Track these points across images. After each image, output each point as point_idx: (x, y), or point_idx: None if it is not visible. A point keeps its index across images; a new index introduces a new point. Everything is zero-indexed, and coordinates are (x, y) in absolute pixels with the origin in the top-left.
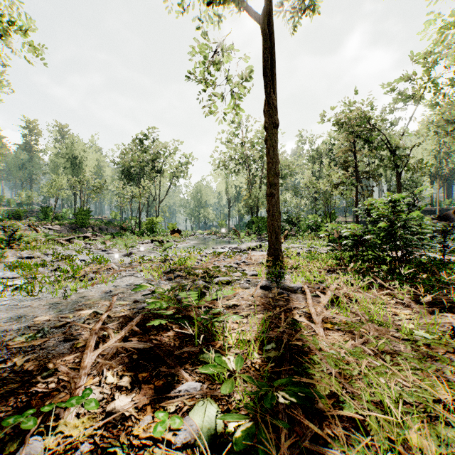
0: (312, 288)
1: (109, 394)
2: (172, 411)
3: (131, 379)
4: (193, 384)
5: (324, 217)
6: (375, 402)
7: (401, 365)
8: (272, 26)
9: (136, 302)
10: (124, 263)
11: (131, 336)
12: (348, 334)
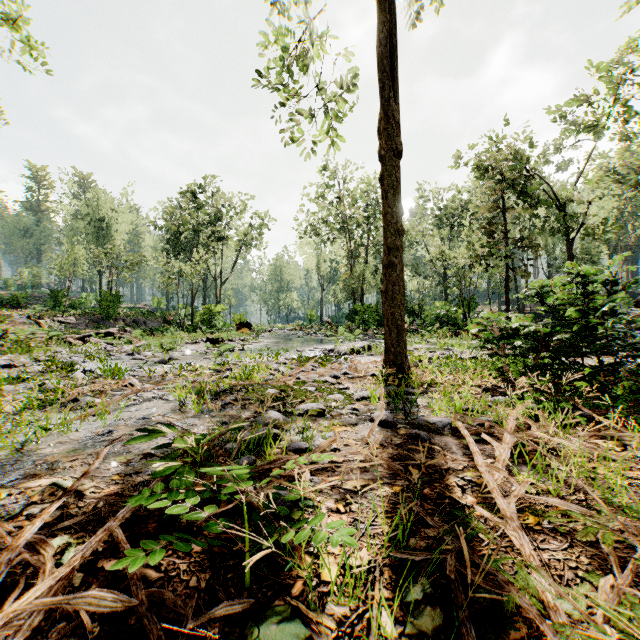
0: (468, 425)
1: None
2: None
3: None
4: None
5: (459, 304)
6: None
7: None
8: None
9: (147, 457)
10: (155, 375)
11: (107, 555)
12: (580, 545)
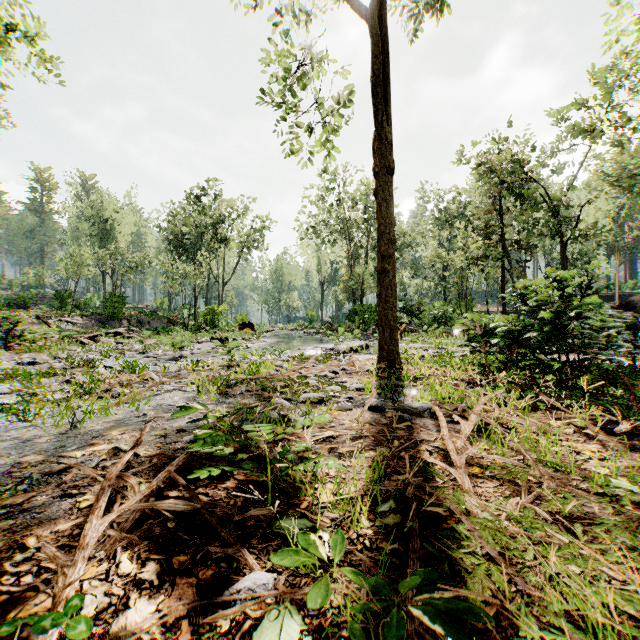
0: (446, 410)
1: (121, 595)
2: (224, 629)
3: (161, 568)
4: (261, 578)
5: (457, 305)
6: (568, 611)
7: (599, 539)
8: (385, 26)
9: (181, 432)
10: (170, 371)
11: (169, 489)
12: (508, 485)
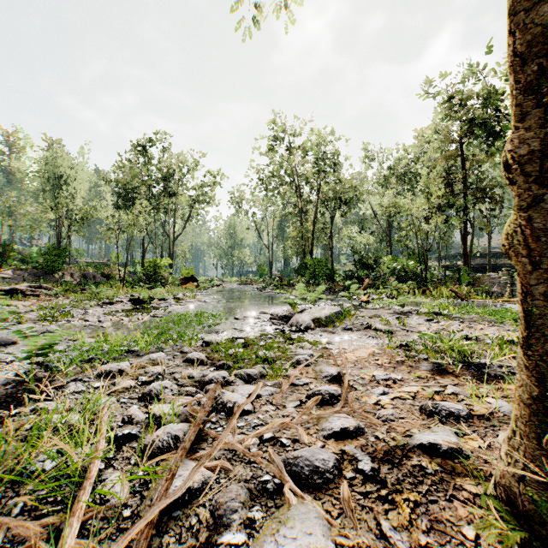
0: None
1: None
2: None
3: None
4: None
5: (409, 258)
6: None
7: None
8: None
9: None
10: None
11: None
12: None
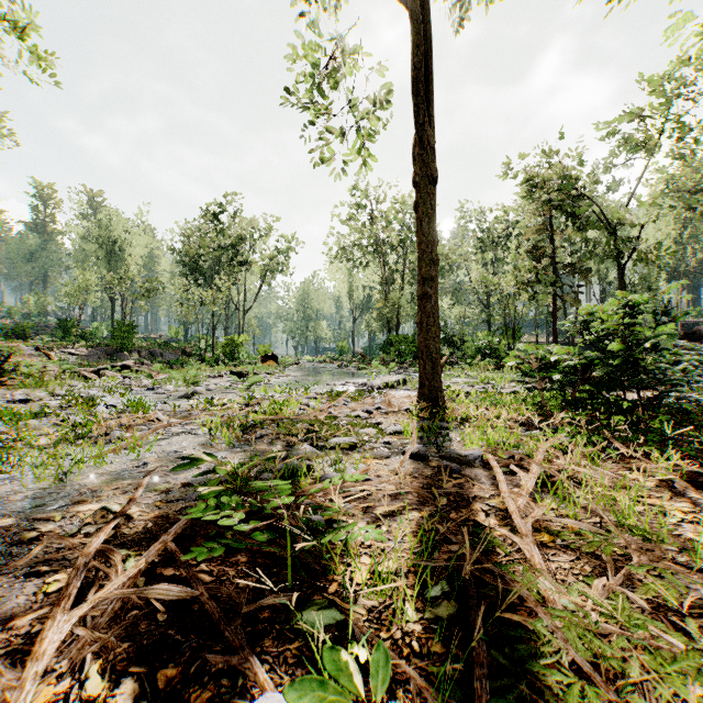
0: (500, 458)
1: None
2: None
3: (140, 687)
4: None
5: (503, 335)
6: None
7: None
8: (426, 16)
9: (186, 486)
10: (180, 410)
11: (163, 564)
12: (587, 557)
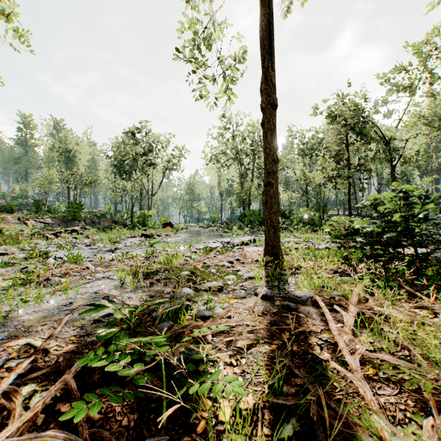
0: (324, 298)
1: None
2: None
3: None
4: None
5: (316, 210)
6: None
7: None
8: None
9: (96, 322)
10: (105, 261)
11: (63, 400)
12: (407, 391)
